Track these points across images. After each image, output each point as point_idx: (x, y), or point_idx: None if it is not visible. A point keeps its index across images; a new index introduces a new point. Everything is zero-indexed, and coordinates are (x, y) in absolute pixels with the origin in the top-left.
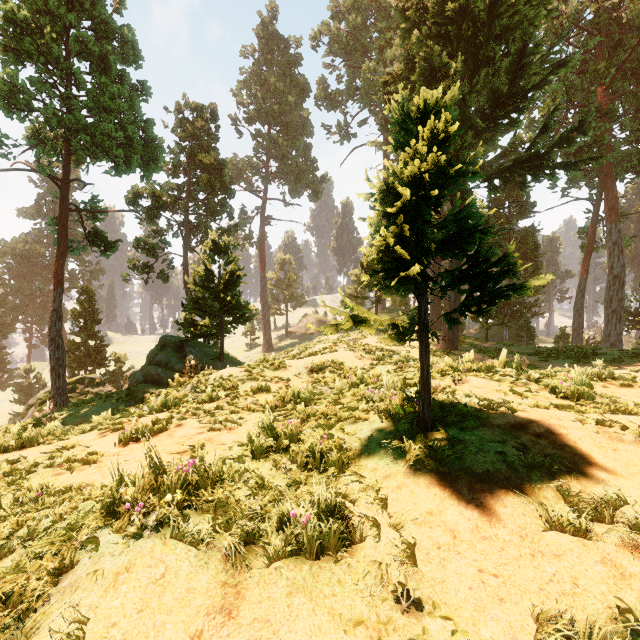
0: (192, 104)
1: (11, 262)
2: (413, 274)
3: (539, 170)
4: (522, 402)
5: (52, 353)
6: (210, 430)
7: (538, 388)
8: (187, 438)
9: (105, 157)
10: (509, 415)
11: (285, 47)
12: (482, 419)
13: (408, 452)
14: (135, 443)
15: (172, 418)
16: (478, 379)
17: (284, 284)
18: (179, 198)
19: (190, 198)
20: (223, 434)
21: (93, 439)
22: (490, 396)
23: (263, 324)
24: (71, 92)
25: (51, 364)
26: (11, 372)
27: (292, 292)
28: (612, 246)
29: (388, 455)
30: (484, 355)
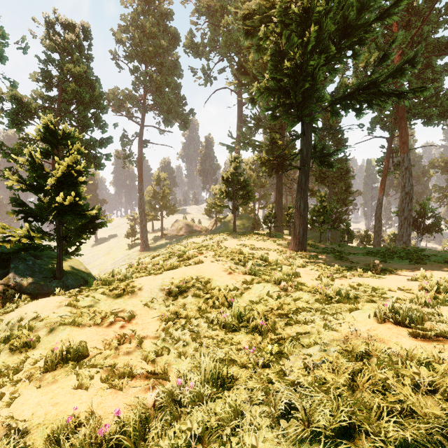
0: (63, 19)
1: None
2: None
3: (376, 97)
4: None
5: None
6: None
7: None
8: None
9: None
10: None
11: (159, 2)
12: None
13: None
14: None
15: None
16: None
17: (159, 196)
18: (50, 109)
19: (61, 108)
20: None
21: None
22: None
23: (140, 228)
24: None
25: None
26: None
27: (166, 202)
28: (404, 170)
29: None
30: (330, 256)
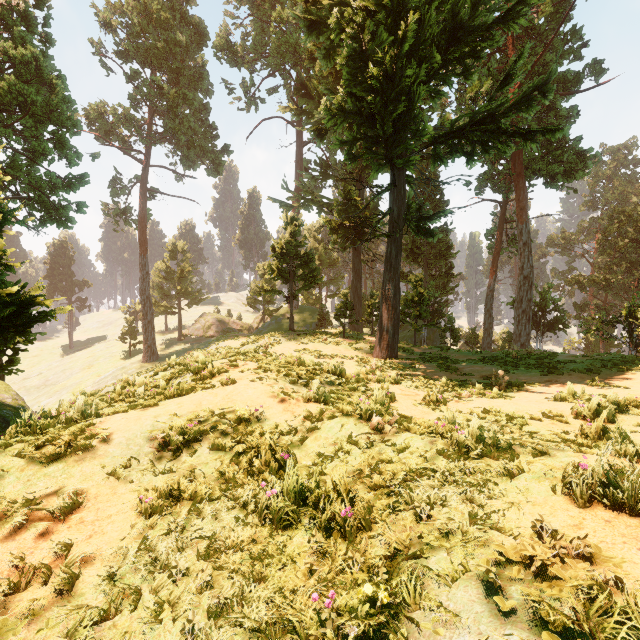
0: None
1: None
2: None
3: (494, 136)
4: None
5: None
6: None
7: None
8: None
9: None
10: None
11: None
12: None
13: None
14: None
15: None
16: None
17: (176, 276)
18: None
19: None
20: None
21: None
22: None
23: (143, 325)
24: None
25: None
26: None
27: (186, 286)
28: (523, 247)
29: None
30: (432, 365)
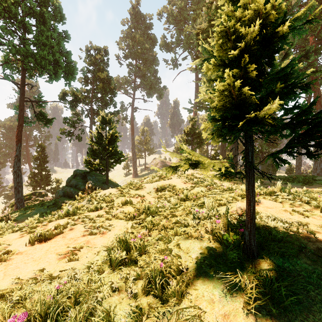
0: (94, 46)
1: (4, 131)
2: (263, 113)
3: None
4: (309, 222)
5: (15, 179)
6: (89, 234)
7: (310, 208)
8: (73, 240)
9: (43, 70)
10: (314, 239)
11: (144, 19)
12: (295, 244)
13: (244, 289)
14: (39, 243)
15: (68, 223)
16: (267, 201)
17: (144, 142)
18: (88, 96)
19: (93, 96)
20: (97, 237)
21: (15, 238)
22: (282, 215)
23: (133, 163)
24: (24, 35)
25: (14, 185)
26: (3, 188)
27: (148, 146)
28: None
29: (222, 283)
30: None
